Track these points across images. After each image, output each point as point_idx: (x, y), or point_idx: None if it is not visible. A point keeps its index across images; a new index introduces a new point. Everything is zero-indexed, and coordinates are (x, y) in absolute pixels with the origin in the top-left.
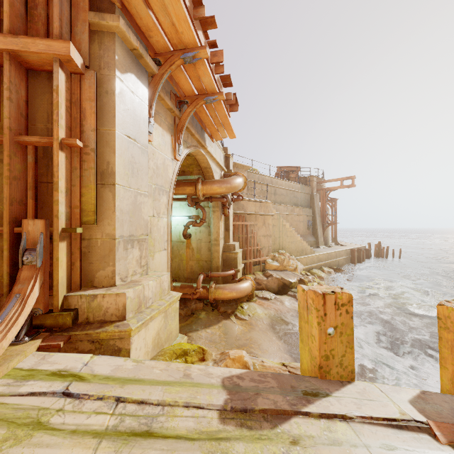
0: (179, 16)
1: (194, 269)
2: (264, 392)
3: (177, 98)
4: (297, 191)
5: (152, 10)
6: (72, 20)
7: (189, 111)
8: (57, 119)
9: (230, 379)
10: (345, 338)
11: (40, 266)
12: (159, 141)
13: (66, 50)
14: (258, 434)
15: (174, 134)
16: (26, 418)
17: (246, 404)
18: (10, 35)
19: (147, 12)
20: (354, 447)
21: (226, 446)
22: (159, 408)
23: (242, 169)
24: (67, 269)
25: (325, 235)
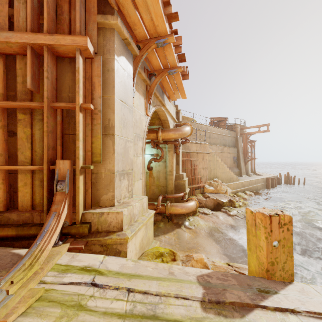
0: (157, 14)
1: (155, 192)
2: (229, 288)
3: (148, 71)
4: (226, 135)
5: (138, 10)
6: (86, 21)
7: (157, 80)
8: (78, 90)
9: (202, 277)
10: (286, 249)
11: (68, 192)
12: (137, 103)
13: (84, 42)
14: (232, 321)
15: (146, 97)
16: (71, 301)
17: (218, 297)
18: (48, 34)
19: (135, 12)
20: None
21: None
22: (157, 297)
23: (186, 120)
24: (83, 194)
25: (246, 167)
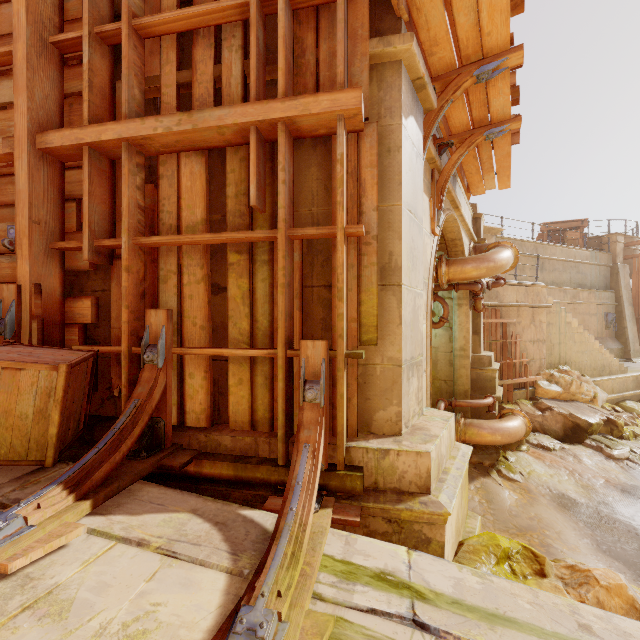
0: (495, 6)
1: None
2: None
3: (437, 140)
4: (584, 262)
5: (451, 10)
6: (348, 58)
7: (457, 156)
8: (341, 201)
9: None
10: None
11: (323, 405)
12: None
13: (356, 101)
14: None
15: (431, 196)
16: None
17: None
18: (288, 98)
19: (443, 16)
20: None
21: None
22: None
23: (486, 233)
24: (346, 408)
25: None
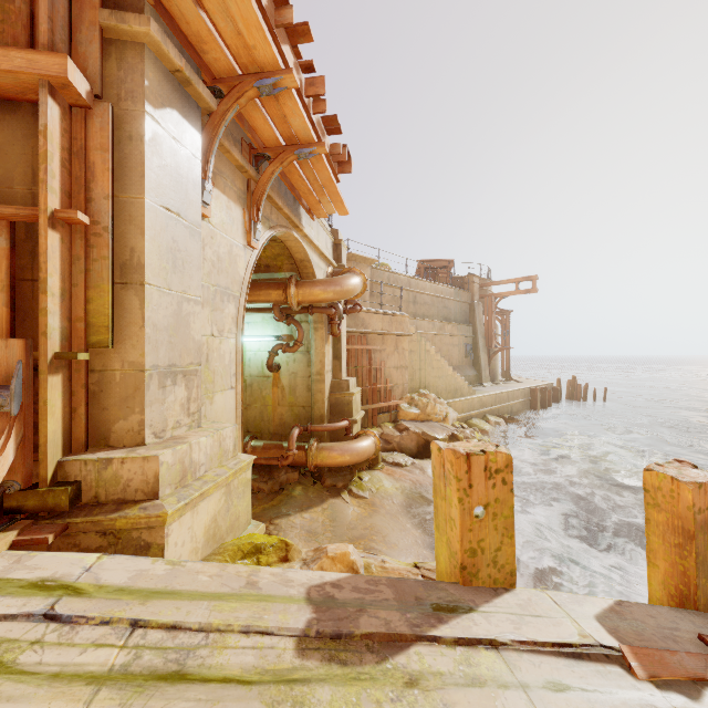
0: (249, 21)
1: (285, 420)
2: (373, 608)
3: (253, 150)
4: (449, 298)
5: (205, 9)
6: (73, 21)
7: (272, 170)
8: (45, 179)
9: (321, 589)
10: (500, 522)
11: (17, 413)
12: (222, 217)
13: (60, 69)
14: (356, 672)
15: (247, 207)
16: None
17: (341, 627)
18: None
19: (197, 12)
20: (503, 688)
21: (302, 692)
22: (200, 635)
23: (363, 263)
24: (64, 418)
25: (492, 366)
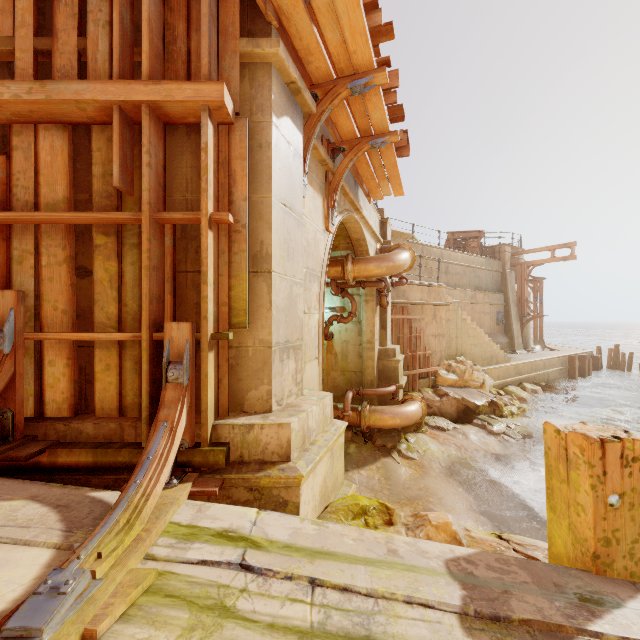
0: (355, 29)
1: (338, 383)
2: (516, 590)
3: (330, 144)
4: (480, 267)
5: (318, 25)
6: (219, 52)
7: (347, 161)
8: (206, 188)
9: (457, 564)
10: (638, 513)
11: (187, 384)
12: (310, 207)
13: (218, 94)
14: None
15: (325, 195)
16: (207, 599)
17: (496, 608)
18: (151, 81)
19: (311, 28)
20: None
21: None
22: (370, 600)
23: (399, 238)
24: (215, 388)
25: (524, 333)
